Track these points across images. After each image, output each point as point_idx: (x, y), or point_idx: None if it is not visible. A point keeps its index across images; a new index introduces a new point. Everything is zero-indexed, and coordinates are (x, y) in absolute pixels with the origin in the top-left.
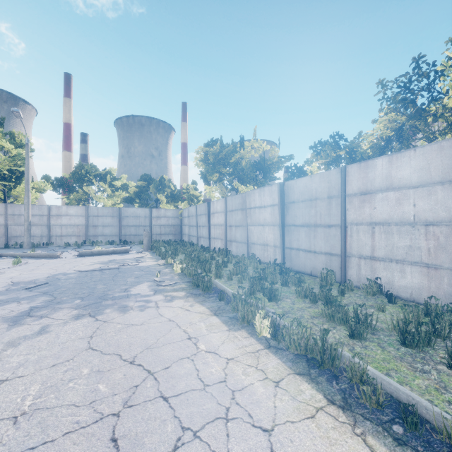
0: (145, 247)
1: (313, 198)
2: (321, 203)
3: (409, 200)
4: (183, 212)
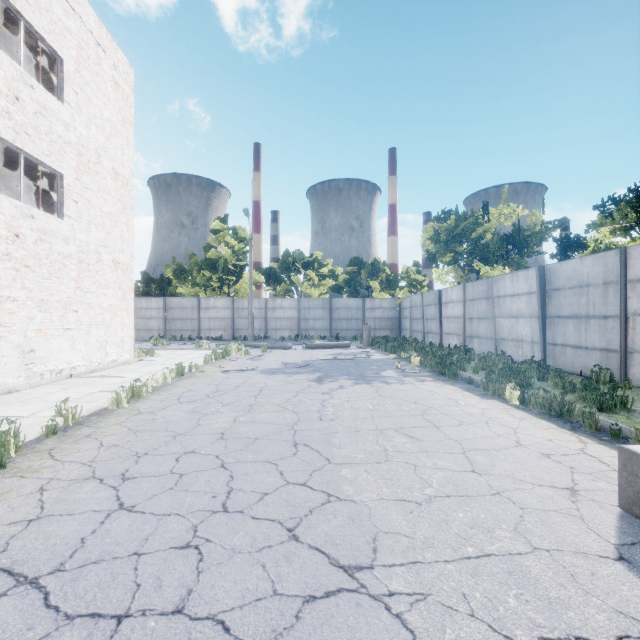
0: (365, 342)
1: (583, 284)
2: (595, 290)
3: None
4: (402, 302)
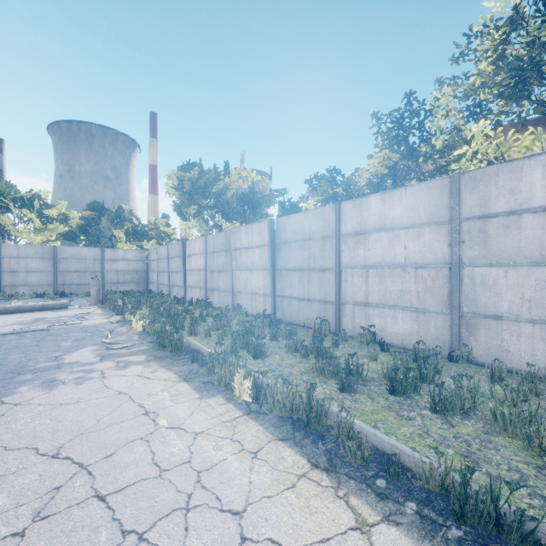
0: (93, 300)
1: (306, 237)
2: (315, 243)
3: (401, 242)
4: (150, 254)
